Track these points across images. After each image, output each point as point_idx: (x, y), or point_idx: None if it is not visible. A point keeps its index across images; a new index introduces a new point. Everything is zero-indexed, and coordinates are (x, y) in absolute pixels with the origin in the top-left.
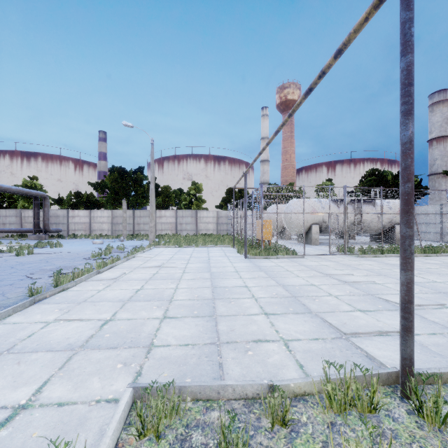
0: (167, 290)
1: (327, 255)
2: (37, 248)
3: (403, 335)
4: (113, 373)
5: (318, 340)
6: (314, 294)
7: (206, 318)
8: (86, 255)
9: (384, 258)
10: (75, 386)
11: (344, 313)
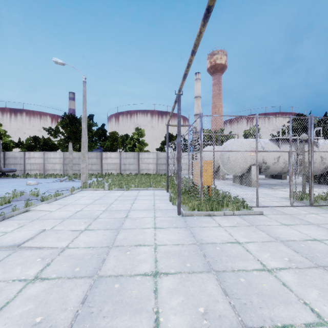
0: None
1: (289, 208)
2: None
3: None
4: None
5: None
6: None
7: None
8: None
9: None
10: None
11: None
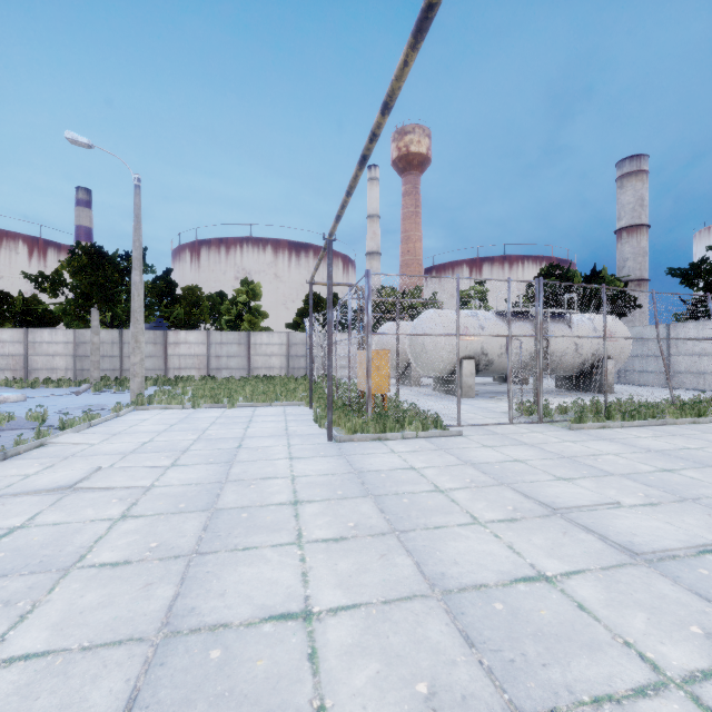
0: None
1: (505, 426)
2: None
3: None
4: None
5: None
6: (591, 672)
7: None
8: None
9: (624, 432)
10: None
11: None
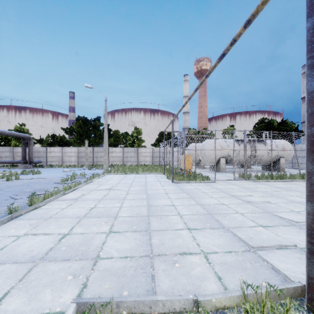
0: (114, 208)
1: (232, 180)
2: (23, 174)
3: (310, 258)
4: (63, 285)
5: (231, 253)
6: (225, 212)
7: (142, 233)
8: (57, 180)
9: (274, 183)
10: (30, 298)
11: (249, 229)
